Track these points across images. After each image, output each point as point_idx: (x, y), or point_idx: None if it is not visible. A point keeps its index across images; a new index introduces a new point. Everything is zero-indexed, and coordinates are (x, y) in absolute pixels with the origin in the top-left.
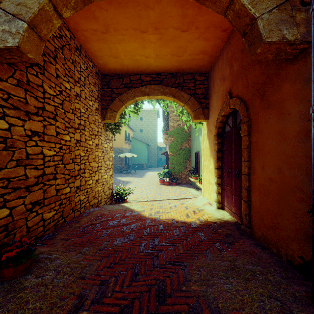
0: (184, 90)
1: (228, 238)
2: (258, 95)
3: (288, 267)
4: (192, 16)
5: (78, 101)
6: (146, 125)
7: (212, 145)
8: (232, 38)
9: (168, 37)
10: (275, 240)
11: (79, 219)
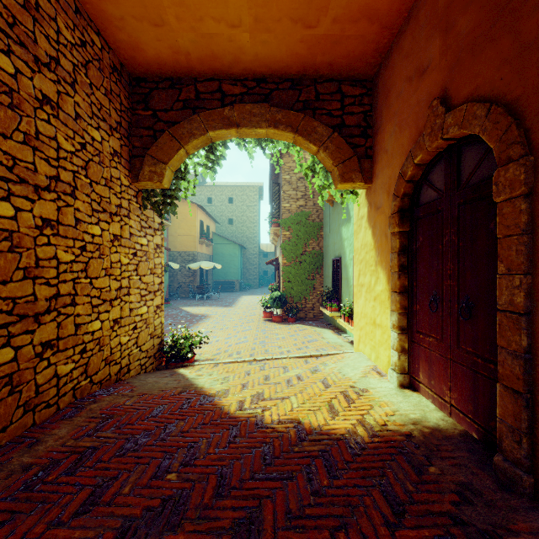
0: (318, 116)
1: (473, 509)
2: None
3: None
4: None
5: (49, 117)
6: (240, 212)
7: (383, 240)
8: None
9: None
10: None
11: (43, 433)
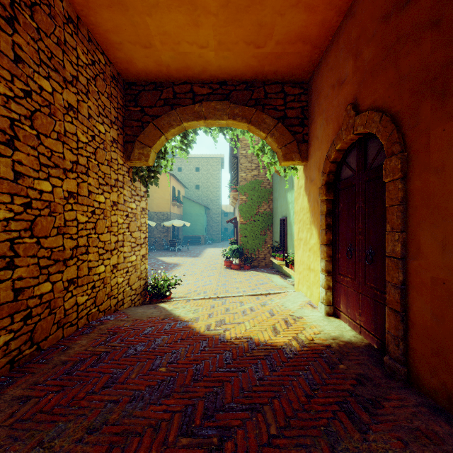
0: (266, 110)
1: (365, 388)
2: (429, 93)
3: None
4: None
5: (72, 119)
6: (205, 179)
7: (315, 205)
8: (360, 1)
9: (241, 2)
10: None
11: (70, 342)
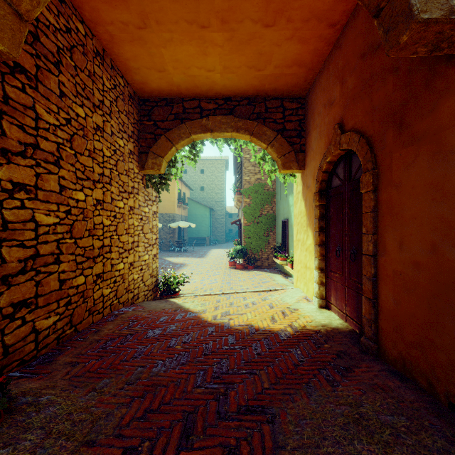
0: (267, 123)
1: (342, 360)
2: (392, 124)
3: (453, 417)
4: (281, 0)
5: (99, 137)
6: (210, 181)
7: (311, 209)
8: (345, 37)
9: (243, 36)
10: (426, 367)
11: (100, 327)
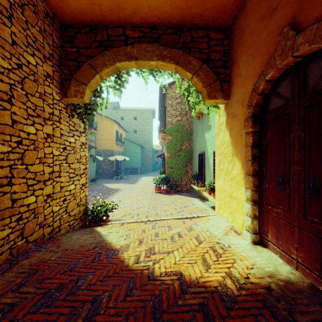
0: (192, 53)
1: None
2: None
3: None
4: None
5: None
6: (141, 125)
7: (238, 138)
8: None
9: None
10: None
11: None
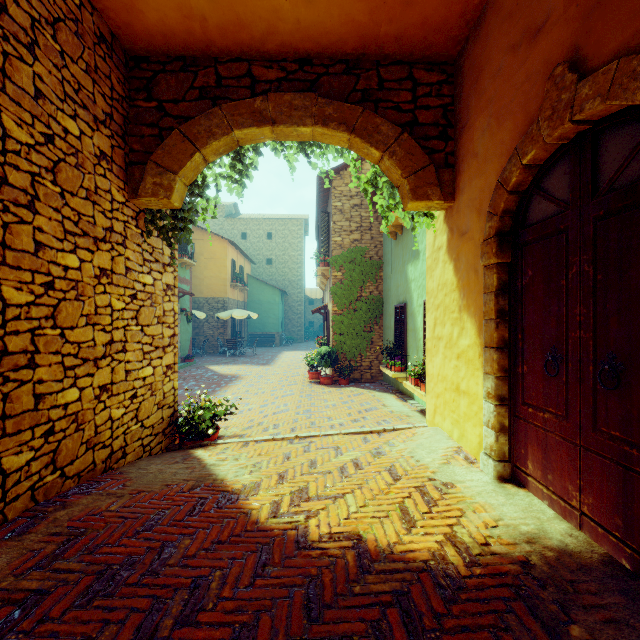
0: (381, 110)
1: None
2: None
3: None
4: None
5: None
6: (281, 250)
7: (471, 276)
8: None
9: None
10: None
11: None
